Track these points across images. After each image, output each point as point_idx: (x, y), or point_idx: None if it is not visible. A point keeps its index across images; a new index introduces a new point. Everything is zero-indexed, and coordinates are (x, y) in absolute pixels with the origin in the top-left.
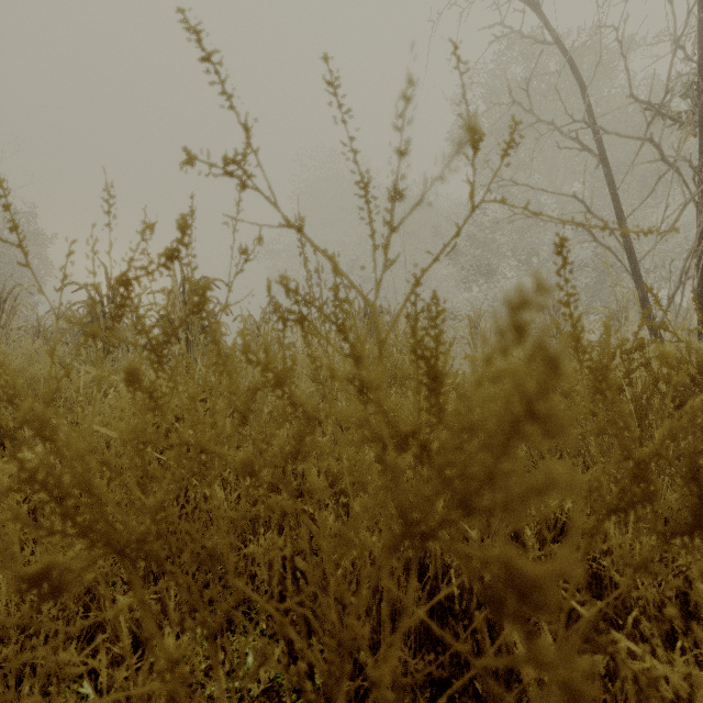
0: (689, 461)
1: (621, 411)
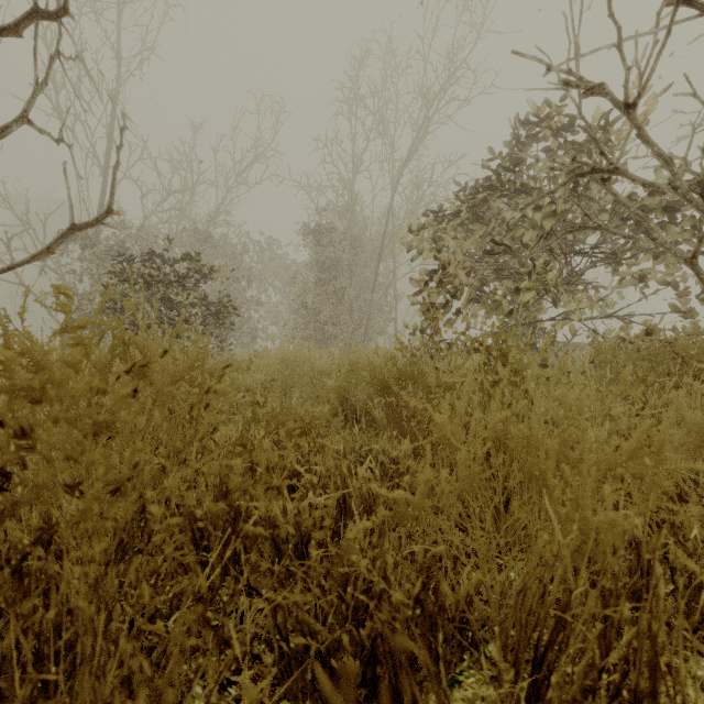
0: None
1: None
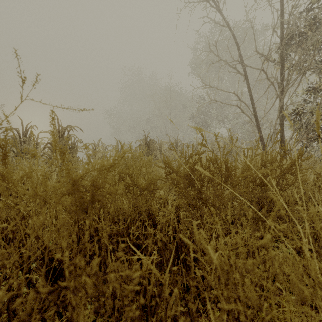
0: (92, 180)
1: (189, 178)
